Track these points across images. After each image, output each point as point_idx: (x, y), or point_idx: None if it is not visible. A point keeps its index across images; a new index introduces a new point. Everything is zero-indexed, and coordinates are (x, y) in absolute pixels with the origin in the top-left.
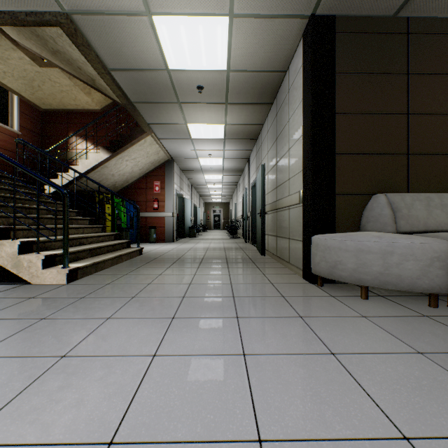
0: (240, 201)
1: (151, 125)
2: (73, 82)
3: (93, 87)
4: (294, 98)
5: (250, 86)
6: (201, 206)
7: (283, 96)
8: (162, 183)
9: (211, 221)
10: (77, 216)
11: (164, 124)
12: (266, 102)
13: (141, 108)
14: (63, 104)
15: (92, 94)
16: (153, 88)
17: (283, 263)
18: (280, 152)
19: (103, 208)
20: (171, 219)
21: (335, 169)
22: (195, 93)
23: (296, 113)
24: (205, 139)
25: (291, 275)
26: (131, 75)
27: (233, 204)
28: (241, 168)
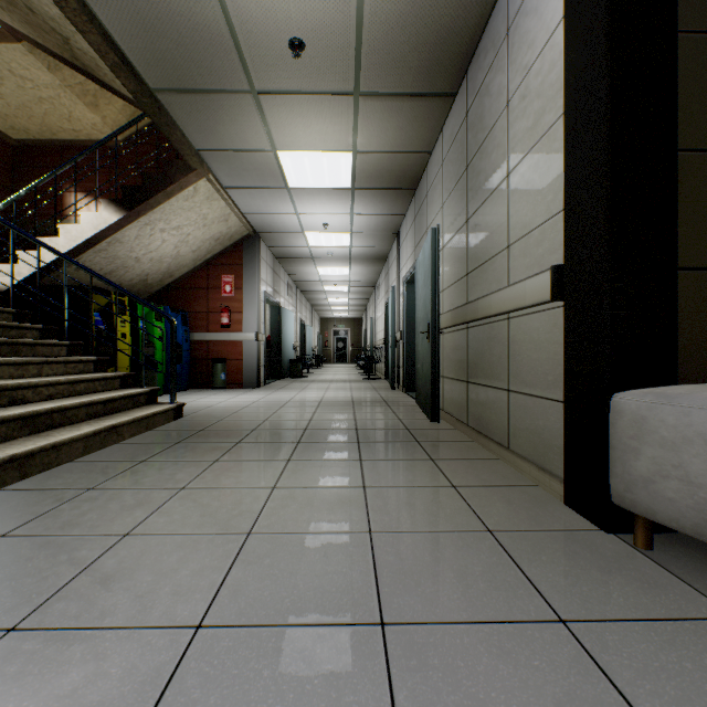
0: (380, 315)
1: (204, 154)
2: (59, 78)
3: (78, 69)
4: (527, 37)
5: (412, 40)
6: (315, 323)
7: (489, 57)
8: (237, 279)
9: (330, 349)
10: (43, 338)
11: (229, 151)
12: (442, 91)
13: (173, 106)
14: (49, 129)
15: (100, 107)
16: (190, 47)
17: (490, 447)
18: (478, 191)
19: (110, 322)
20: (253, 345)
21: (675, 196)
22: (287, 63)
23: (535, 70)
24: (315, 189)
25: (527, 490)
26: (130, 1)
27: (368, 321)
28: (382, 253)
